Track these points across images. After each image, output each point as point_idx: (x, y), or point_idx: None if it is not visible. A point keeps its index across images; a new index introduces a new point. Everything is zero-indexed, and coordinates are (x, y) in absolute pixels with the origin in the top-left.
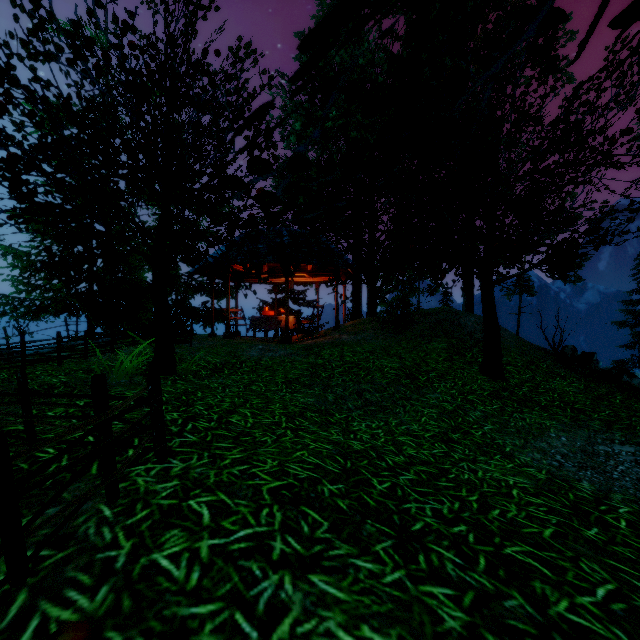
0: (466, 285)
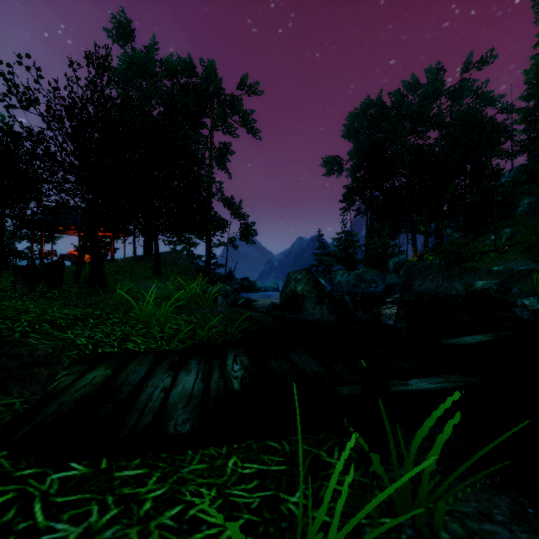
0: (207, 241)
